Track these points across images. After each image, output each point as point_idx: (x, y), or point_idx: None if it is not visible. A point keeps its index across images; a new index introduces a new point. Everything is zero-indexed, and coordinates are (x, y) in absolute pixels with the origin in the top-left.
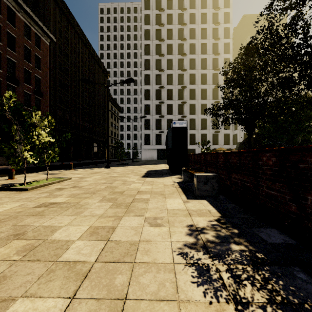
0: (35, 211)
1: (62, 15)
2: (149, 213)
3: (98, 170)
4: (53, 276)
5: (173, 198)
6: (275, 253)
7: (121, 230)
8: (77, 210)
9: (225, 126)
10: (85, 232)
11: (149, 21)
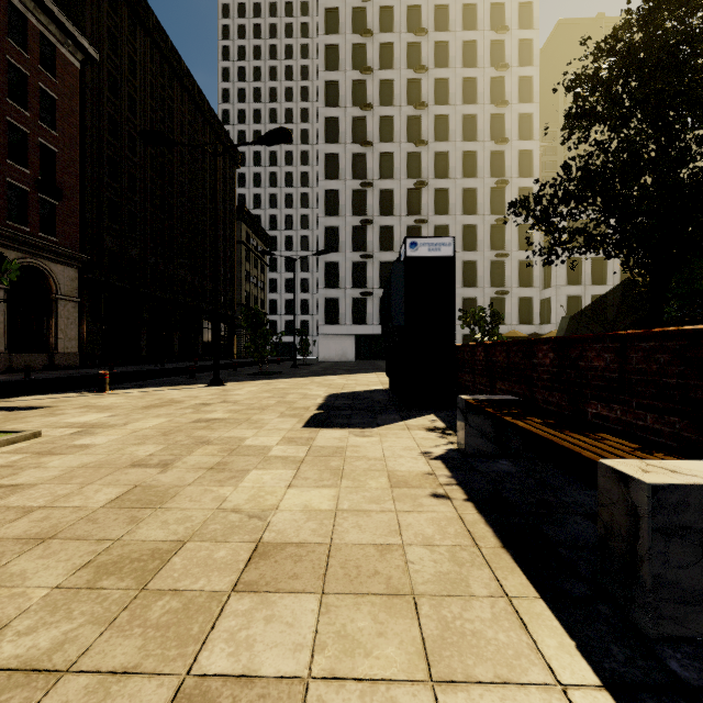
0: None
1: None
2: None
3: (181, 393)
4: None
5: (499, 689)
6: None
7: None
8: None
9: (523, 279)
10: None
11: (337, 25)
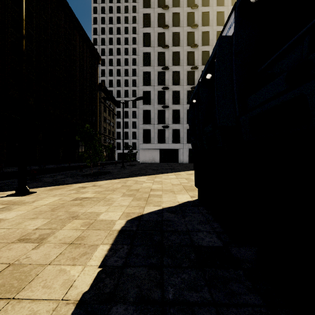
0: None
1: None
2: None
3: None
4: None
5: None
6: None
7: None
8: None
9: None
10: None
11: None
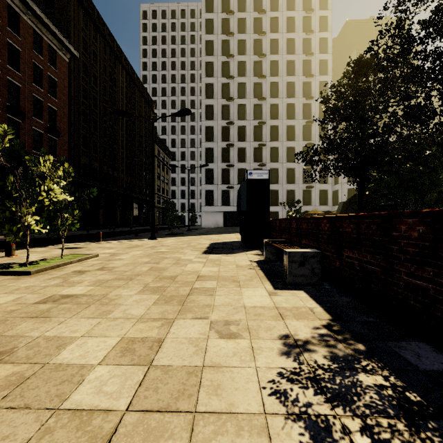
0: (36, 310)
1: (87, 20)
2: (217, 314)
3: (138, 242)
4: (49, 442)
5: (253, 288)
6: (438, 391)
7: (172, 345)
8: (103, 309)
9: (322, 179)
10: (112, 349)
11: (212, 29)
